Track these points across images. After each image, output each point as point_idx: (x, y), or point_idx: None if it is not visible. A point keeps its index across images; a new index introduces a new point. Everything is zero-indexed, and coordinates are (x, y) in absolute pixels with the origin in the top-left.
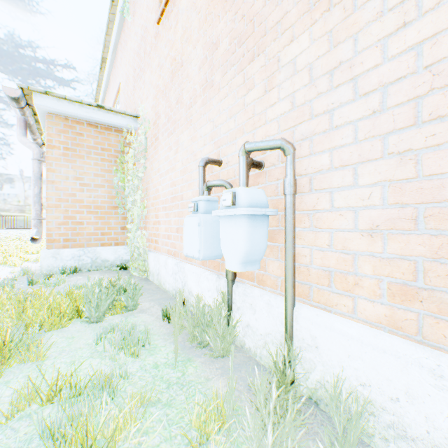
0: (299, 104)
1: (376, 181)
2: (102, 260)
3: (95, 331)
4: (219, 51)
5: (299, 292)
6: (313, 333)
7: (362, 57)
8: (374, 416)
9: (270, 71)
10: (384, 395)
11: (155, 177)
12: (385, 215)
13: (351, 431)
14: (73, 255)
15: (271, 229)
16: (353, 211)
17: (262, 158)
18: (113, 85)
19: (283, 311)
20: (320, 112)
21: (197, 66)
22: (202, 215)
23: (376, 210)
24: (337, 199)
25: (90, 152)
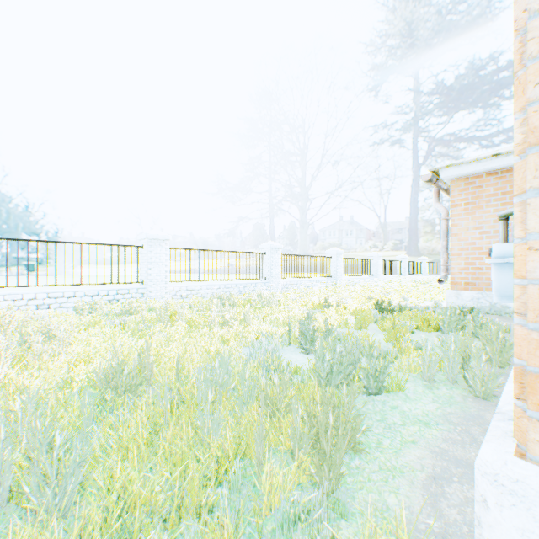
0: None
1: None
2: (500, 305)
3: None
4: None
5: None
6: None
7: None
8: None
9: None
10: None
11: None
12: None
13: (489, 381)
14: (471, 297)
15: None
16: None
17: None
18: None
19: None
20: None
21: None
22: None
23: None
24: None
25: (488, 200)
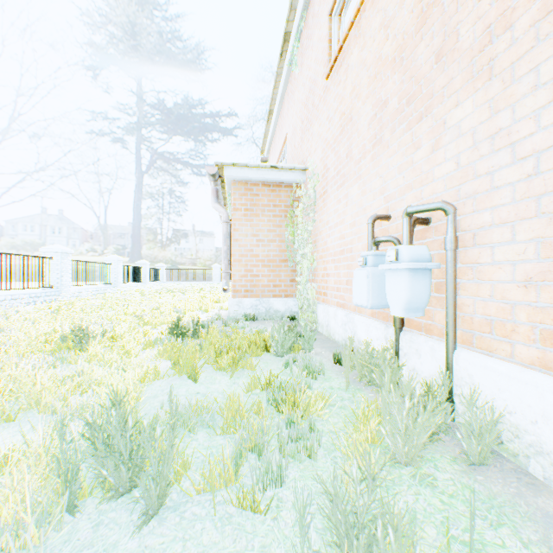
0: (463, 165)
1: (530, 238)
2: (274, 310)
3: (281, 361)
4: (388, 110)
5: (462, 340)
6: (470, 372)
7: (518, 127)
8: (518, 438)
9: (436, 132)
10: (526, 420)
11: (324, 230)
12: (537, 269)
13: (487, 437)
14: (251, 304)
15: (437, 281)
16: (512, 264)
17: (429, 214)
18: (278, 135)
19: (444, 354)
20: (482, 173)
21: (366, 122)
22: (370, 268)
23: (530, 264)
24: (496, 254)
25: (264, 210)
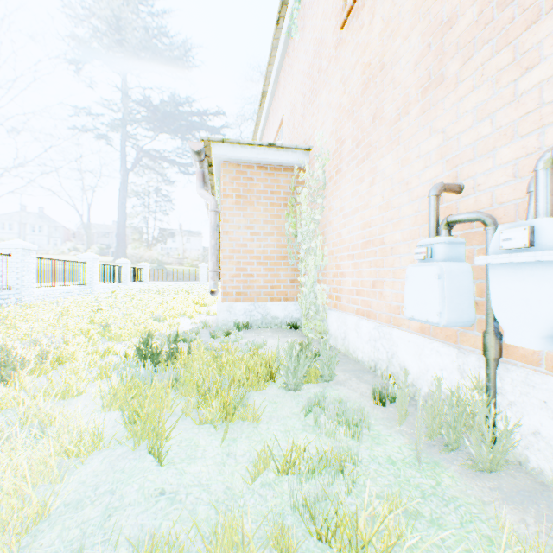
0: None
1: None
2: (271, 316)
3: (295, 399)
4: (456, 29)
5: None
6: None
7: None
8: None
9: None
10: None
11: (336, 219)
12: None
13: None
14: (245, 309)
15: None
16: None
17: None
18: (272, 120)
19: None
20: None
21: (411, 62)
22: (443, 263)
23: None
24: None
25: (260, 197)
